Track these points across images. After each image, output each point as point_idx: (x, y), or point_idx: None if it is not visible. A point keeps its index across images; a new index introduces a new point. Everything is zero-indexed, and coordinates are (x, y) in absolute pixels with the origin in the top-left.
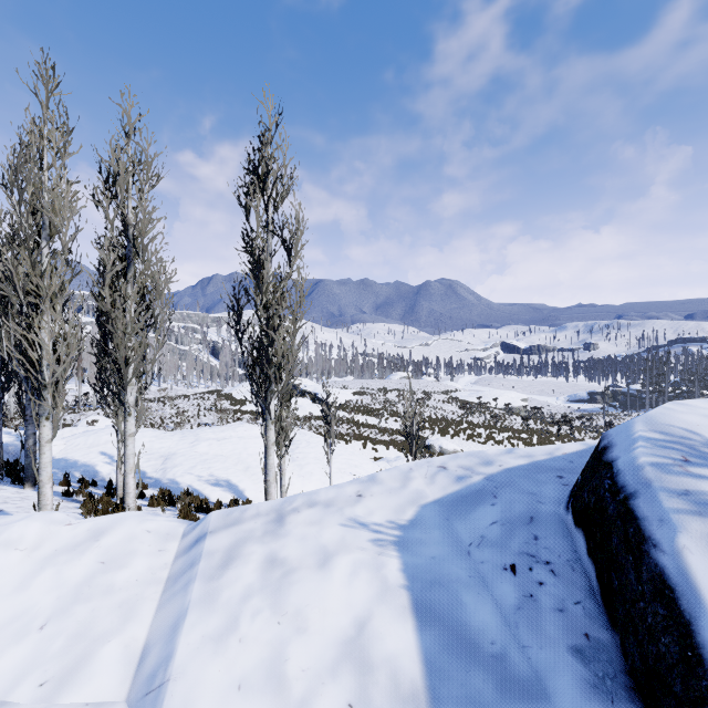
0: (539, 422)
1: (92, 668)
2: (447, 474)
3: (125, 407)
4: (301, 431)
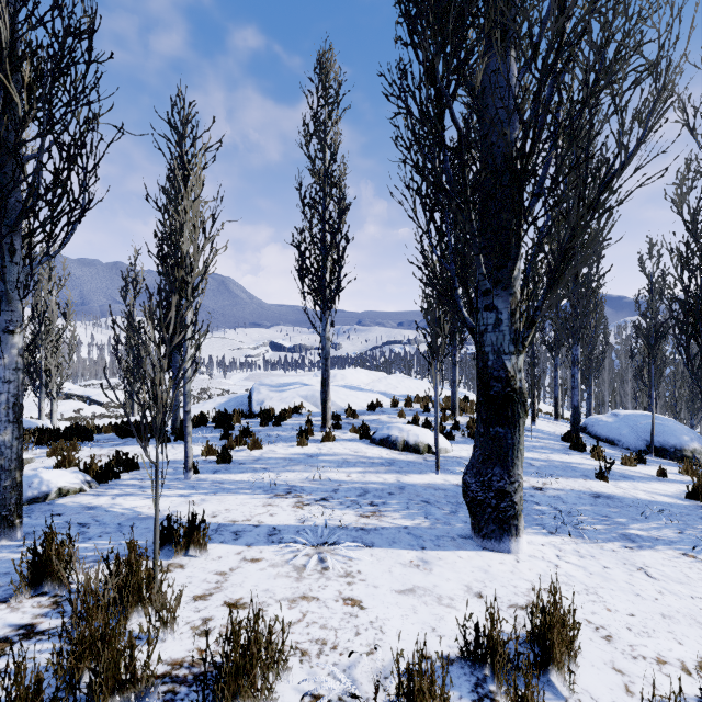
0: None
1: None
2: (226, 398)
3: (54, 397)
4: None
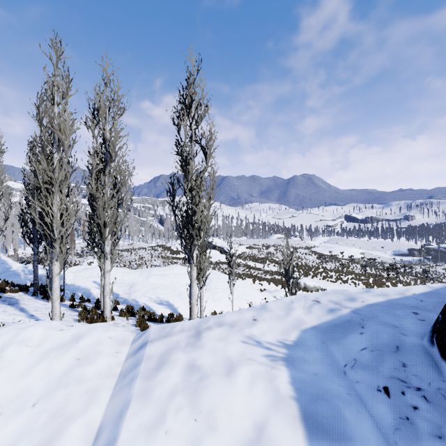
0: (373, 268)
1: (62, 441)
2: (320, 306)
3: (104, 254)
4: (213, 271)
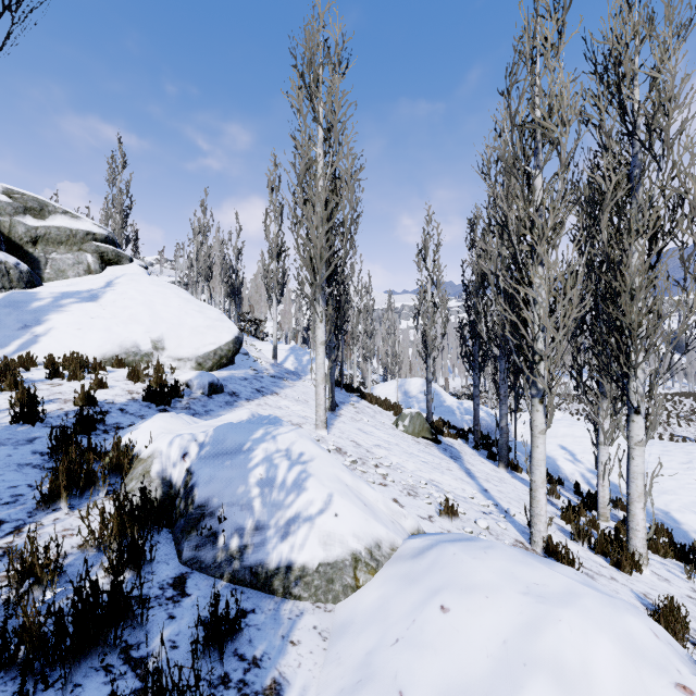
0: None
1: None
2: None
3: (629, 400)
4: None
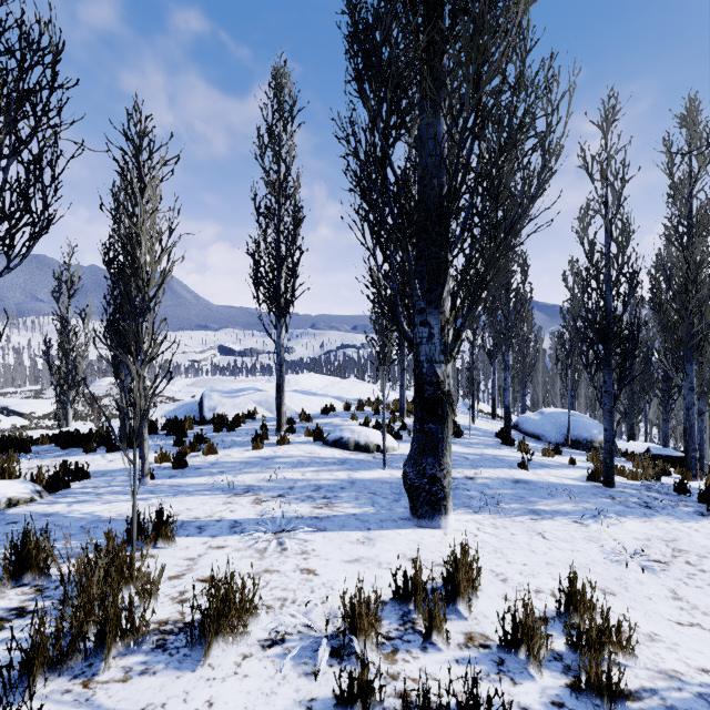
0: None
1: None
2: (174, 405)
3: None
4: None
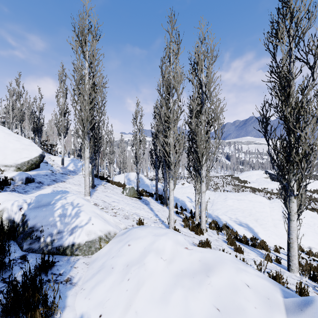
0: None
1: None
2: None
3: (201, 177)
4: None
